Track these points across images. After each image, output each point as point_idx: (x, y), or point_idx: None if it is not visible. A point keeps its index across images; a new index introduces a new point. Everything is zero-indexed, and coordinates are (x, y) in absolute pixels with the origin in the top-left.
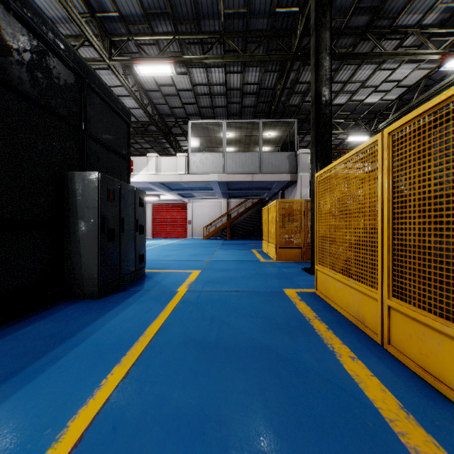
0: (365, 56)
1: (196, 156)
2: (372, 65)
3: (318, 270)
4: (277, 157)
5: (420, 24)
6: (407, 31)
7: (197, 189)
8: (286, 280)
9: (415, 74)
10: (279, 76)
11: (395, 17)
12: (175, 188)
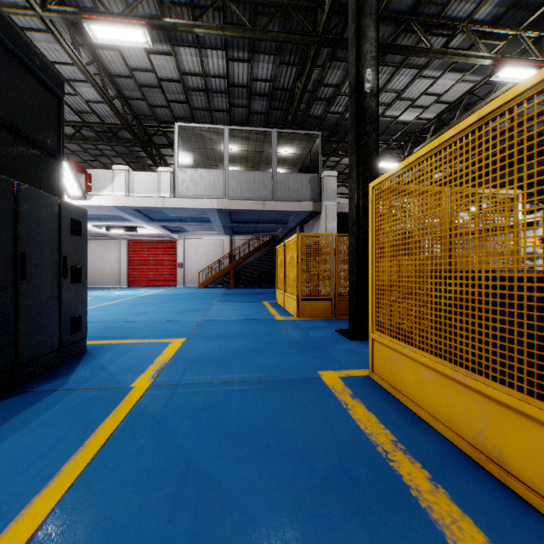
0: (409, 51)
1: (185, 173)
2: (411, 70)
3: (375, 341)
4: (296, 180)
5: (471, 19)
6: (457, 26)
7: (189, 221)
8: (318, 353)
9: (458, 88)
10: (298, 73)
11: (445, 4)
12: (158, 218)
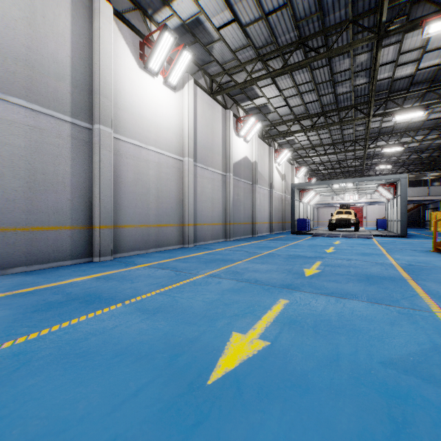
0: None
1: None
2: None
3: None
4: (438, 188)
5: None
6: None
7: (384, 202)
8: None
9: None
10: (440, 154)
11: None
12: (371, 202)
